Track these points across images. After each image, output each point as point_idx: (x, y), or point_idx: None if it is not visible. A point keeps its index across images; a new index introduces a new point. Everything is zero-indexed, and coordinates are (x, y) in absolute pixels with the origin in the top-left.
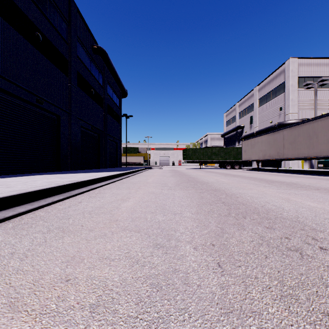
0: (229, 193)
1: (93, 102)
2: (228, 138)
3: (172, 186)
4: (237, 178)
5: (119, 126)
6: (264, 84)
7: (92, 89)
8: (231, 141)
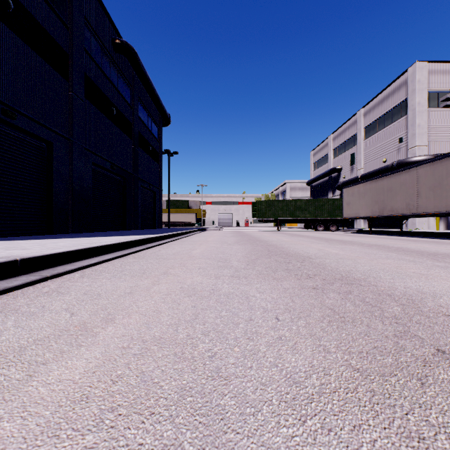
0: (395, 293)
1: (115, 127)
2: (317, 186)
3: (241, 266)
4: (353, 246)
5: (157, 168)
6: (373, 105)
7: (112, 107)
8: (321, 191)
